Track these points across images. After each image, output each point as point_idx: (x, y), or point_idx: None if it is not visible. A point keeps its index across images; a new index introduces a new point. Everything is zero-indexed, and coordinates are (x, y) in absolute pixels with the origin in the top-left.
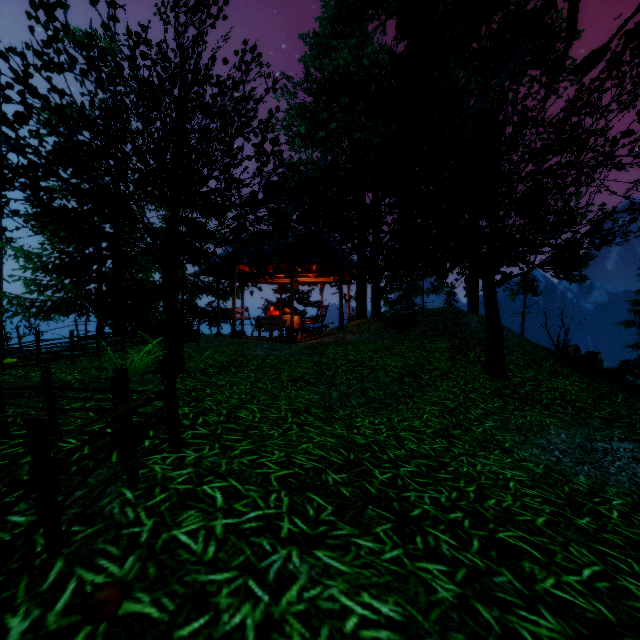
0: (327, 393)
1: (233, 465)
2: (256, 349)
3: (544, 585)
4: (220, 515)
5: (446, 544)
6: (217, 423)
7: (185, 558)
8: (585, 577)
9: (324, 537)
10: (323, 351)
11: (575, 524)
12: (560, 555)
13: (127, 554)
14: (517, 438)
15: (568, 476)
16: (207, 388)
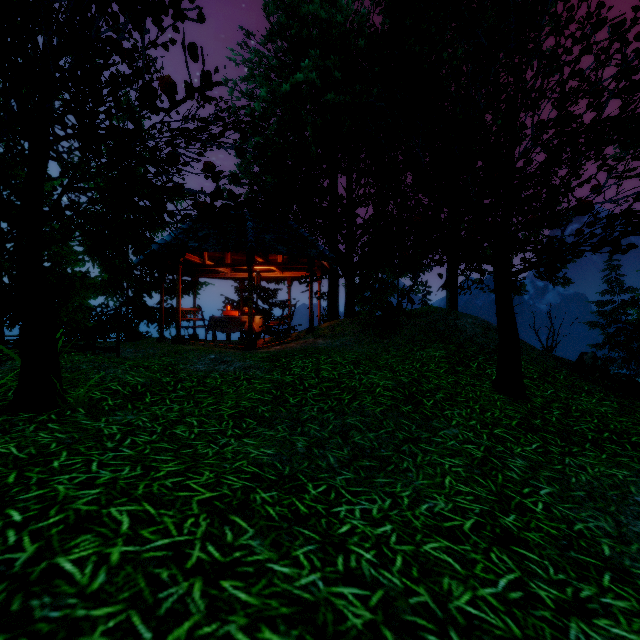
0: (288, 441)
1: None
2: (197, 361)
3: None
4: None
5: None
6: None
7: None
8: None
9: None
10: (287, 364)
11: None
12: None
13: None
14: (605, 524)
15: None
16: (65, 451)
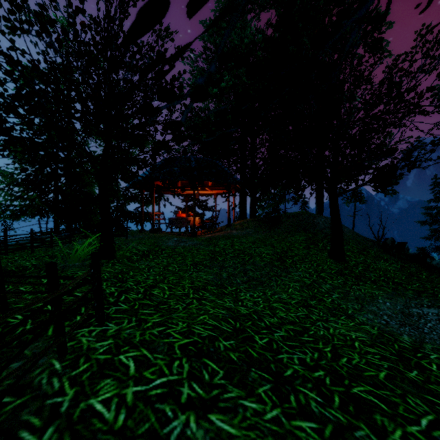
0: (219, 274)
1: (145, 336)
2: (168, 241)
3: (394, 437)
4: (131, 383)
5: (314, 401)
6: (135, 300)
7: (98, 427)
8: (424, 427)
9: (217, 400)
10: (216, 243)
11: (407, 377)
12: (401, 406)
13: (47, 425)
14: (356, 306)
15: (396, 336)
16: (131, 271)
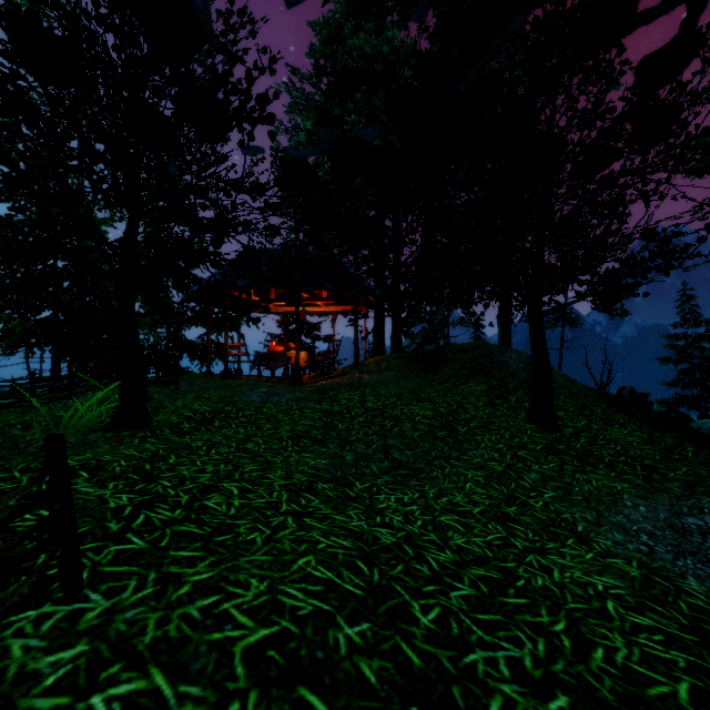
0: (339, 455)
1: (169, 626)
2: (251, 394)
3: None
4: None
5: None
6: (166, 524)
7: None
8: None
9: None
10: (335, 396)
11: None
12: None
13: None
14: (589, 515)
15: (675, 580)
16: (172, 454)
